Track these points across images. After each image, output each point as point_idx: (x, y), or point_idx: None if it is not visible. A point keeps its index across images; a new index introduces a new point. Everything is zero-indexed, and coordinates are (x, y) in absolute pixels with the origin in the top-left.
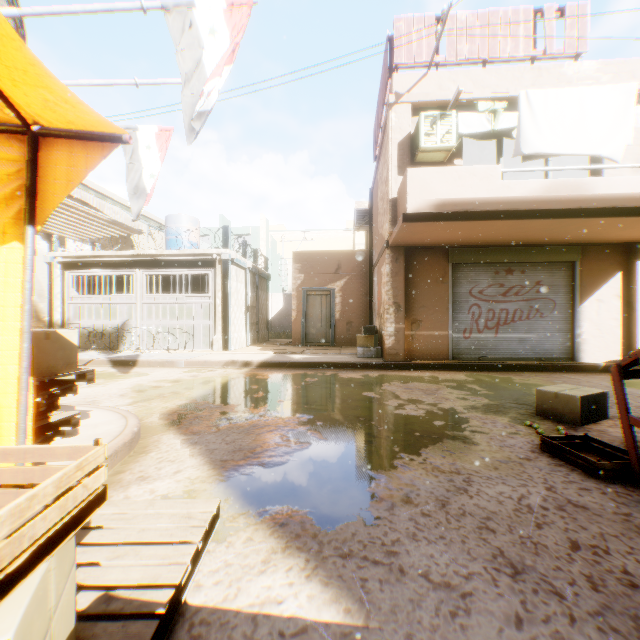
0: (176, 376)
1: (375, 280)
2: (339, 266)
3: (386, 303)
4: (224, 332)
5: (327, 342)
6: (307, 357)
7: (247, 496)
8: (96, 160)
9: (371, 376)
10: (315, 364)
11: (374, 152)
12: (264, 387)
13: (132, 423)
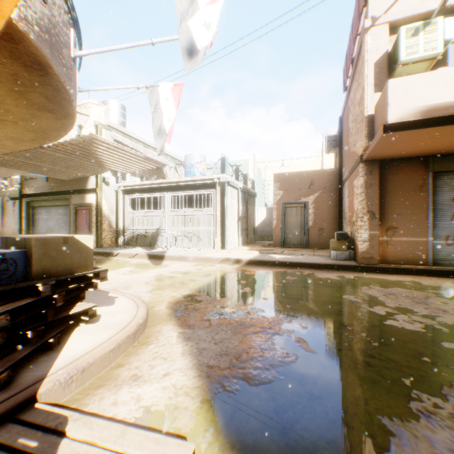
0: (186, 268)
1: (345, 193)
2: (312, 183)
3: (359, 212)
4: (222, 236)
5: (301, 245)
6: (286, 257)
7: (229, 430)
8: (12, 4)
9: (347, 277)
10: (293, 264)
11: (344, 83)
12: (251, 283)
13: (140, 314)
